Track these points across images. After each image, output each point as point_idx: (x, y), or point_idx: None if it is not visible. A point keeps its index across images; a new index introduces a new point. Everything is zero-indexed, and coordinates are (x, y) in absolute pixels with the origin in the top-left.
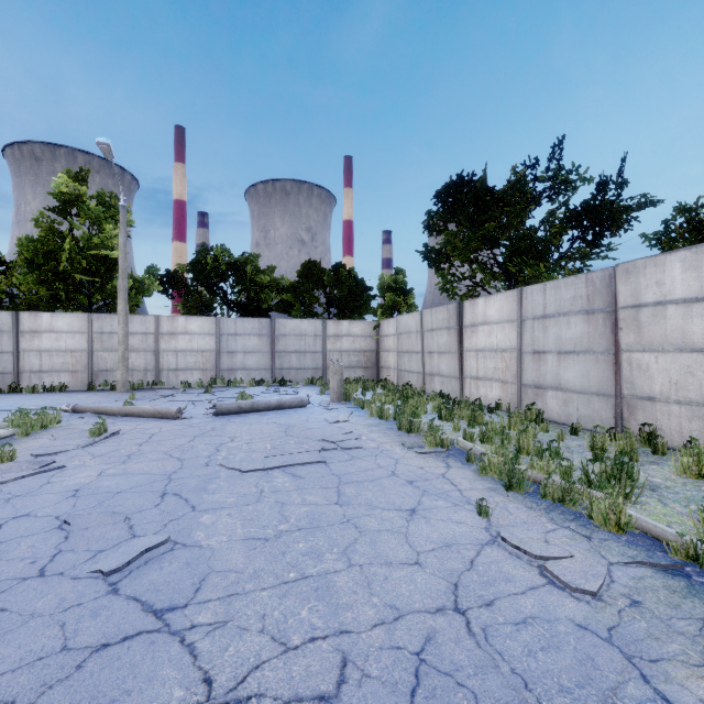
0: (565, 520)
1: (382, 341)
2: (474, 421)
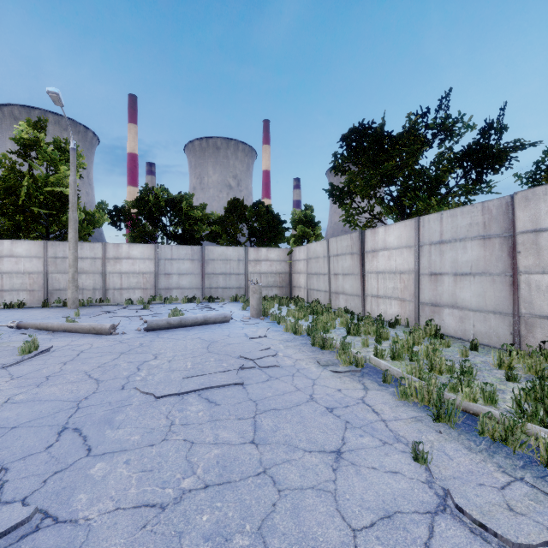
0: (515, 467)
1: (294, 265)
2: (380, 337)
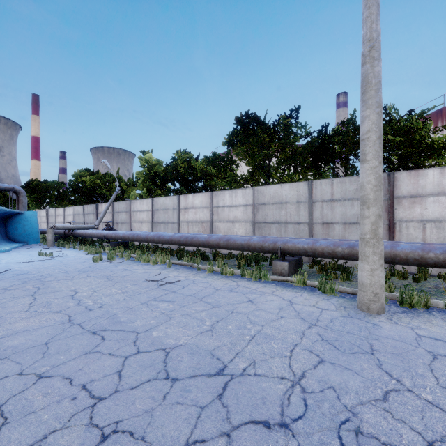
0: None
1: None
2: None
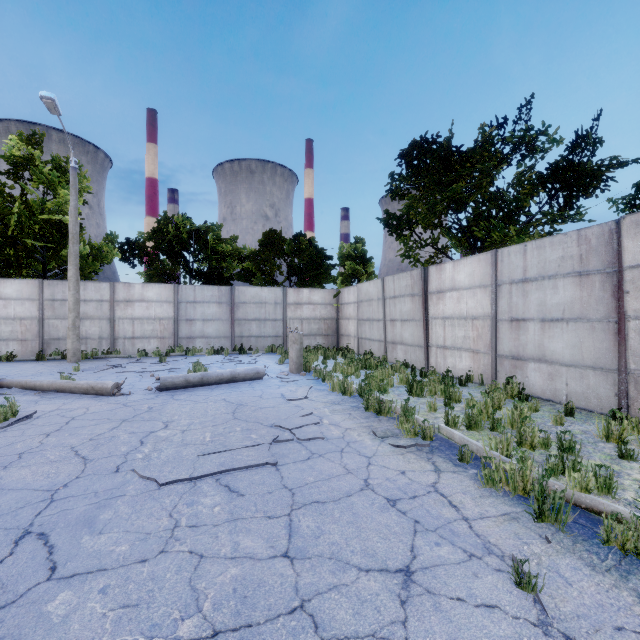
0: None
1: (342, 309)
2: (450, 398)
